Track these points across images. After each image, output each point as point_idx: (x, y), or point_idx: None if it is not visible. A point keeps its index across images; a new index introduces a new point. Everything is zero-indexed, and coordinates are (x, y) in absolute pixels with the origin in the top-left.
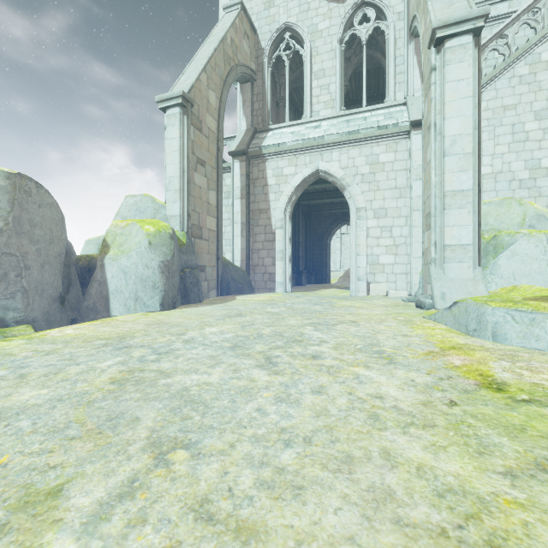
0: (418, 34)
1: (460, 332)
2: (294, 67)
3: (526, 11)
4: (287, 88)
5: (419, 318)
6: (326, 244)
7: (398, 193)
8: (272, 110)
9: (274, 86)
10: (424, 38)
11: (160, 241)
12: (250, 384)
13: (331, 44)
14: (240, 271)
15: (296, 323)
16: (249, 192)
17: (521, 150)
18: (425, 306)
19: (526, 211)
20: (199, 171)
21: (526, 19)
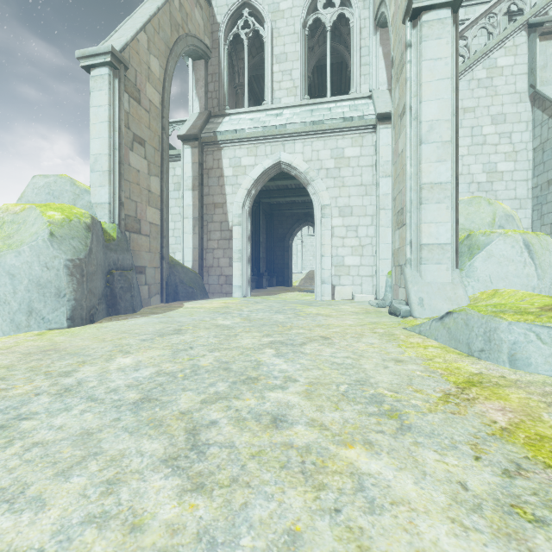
0: (384, 24)
1: (459, 352)
2: (254, 51)
3: (484, 15)
4: (246, 70)
5: (399, 329)
6: (288, 245)
7: (364, 190)
8: (230, 97)
9: (232, 70)
10: (394, 18)
11: (69, 233)
12: (123, 545)
13: (294, 26)
14: (191, 272)
15: (252, 343)
16: (202, 183)
17: (480, 153)
18: (400, 314)
19: (495, 211)
20: (136, 151)
21: (484, 23)
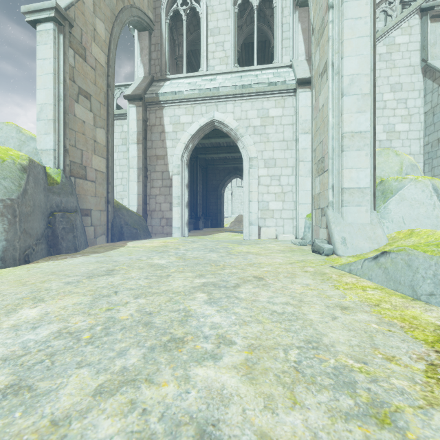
0: (302, 3)
1: (401, 294)
2: (191, 28)
3: (384, 0)
4: (184, 41)
5: (328, 268)
6: (220, 194)
7: (286, 145)
8: (171, 67)
9: (173, 43)
10: None
11: (1, 173)
12: None
13: (226, 4)
14: (135, 215)
15: (183, 285)
16: (146, 137)
17: (381, 116)
18: (323, 252)
19: (402, 161)
20: (81, 103)
21: (384, 7)
